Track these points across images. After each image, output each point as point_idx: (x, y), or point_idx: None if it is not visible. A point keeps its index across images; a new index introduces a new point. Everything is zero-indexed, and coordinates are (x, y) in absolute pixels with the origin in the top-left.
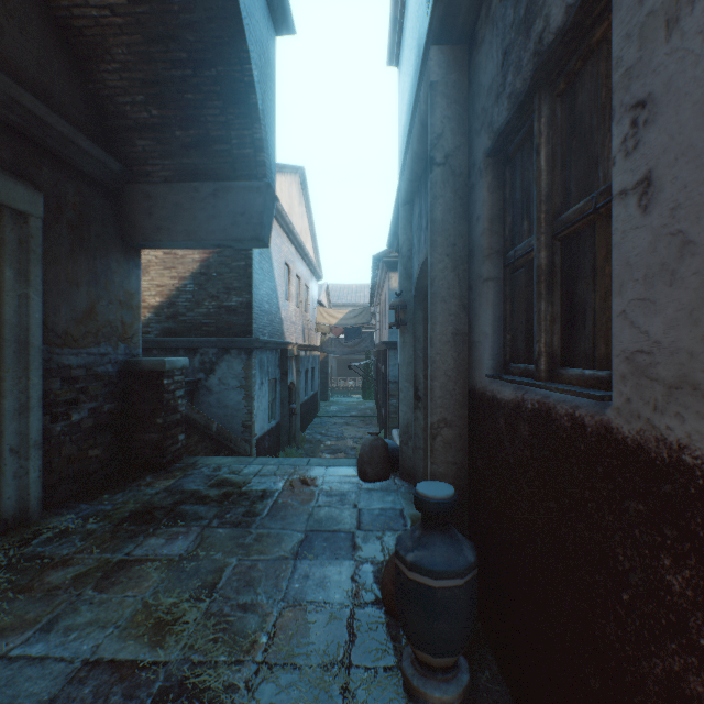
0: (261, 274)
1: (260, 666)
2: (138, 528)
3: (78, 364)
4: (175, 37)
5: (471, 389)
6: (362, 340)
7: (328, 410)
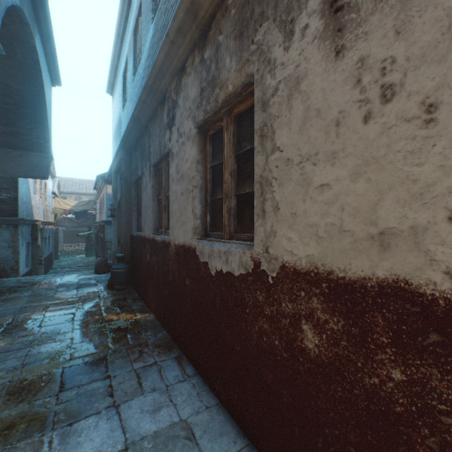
0: (22, 180)
1: (77, 298)
2: (0, 294)
3: None
4: (9, 96)
5: (131, 235)
6: (88, 219)
7: (60, 265)
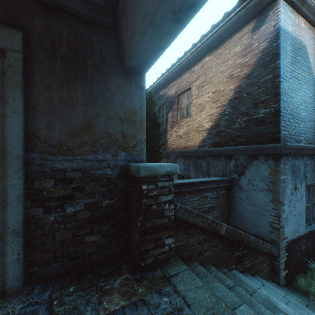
0: (293, 83)
1: None
2: None
3: (73, 168)
4: None
5: None
6: None
7: None
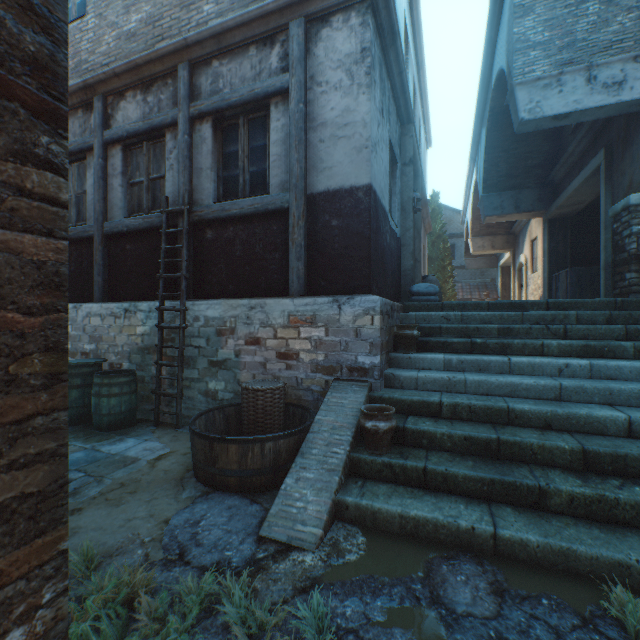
0: None
1: None
2: None
3: None
4: None
5: None
6: None
7: None
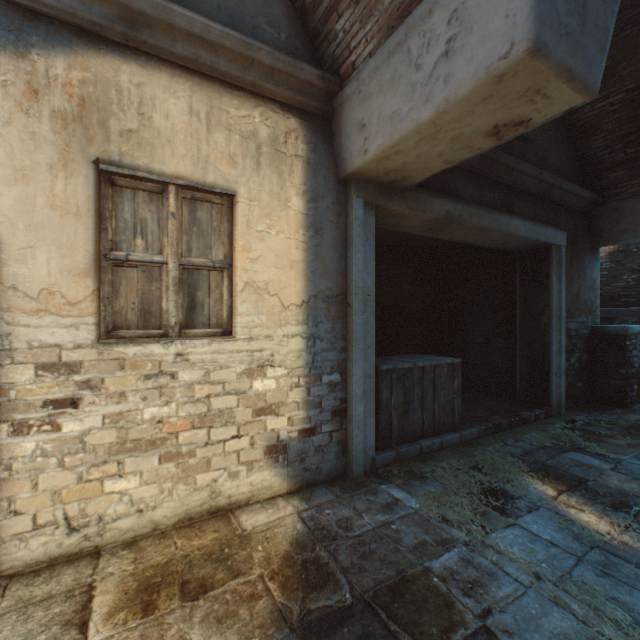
0: None
1: None
2: None
3: (572, 328)
4: None
5: None
6: None
7: None
